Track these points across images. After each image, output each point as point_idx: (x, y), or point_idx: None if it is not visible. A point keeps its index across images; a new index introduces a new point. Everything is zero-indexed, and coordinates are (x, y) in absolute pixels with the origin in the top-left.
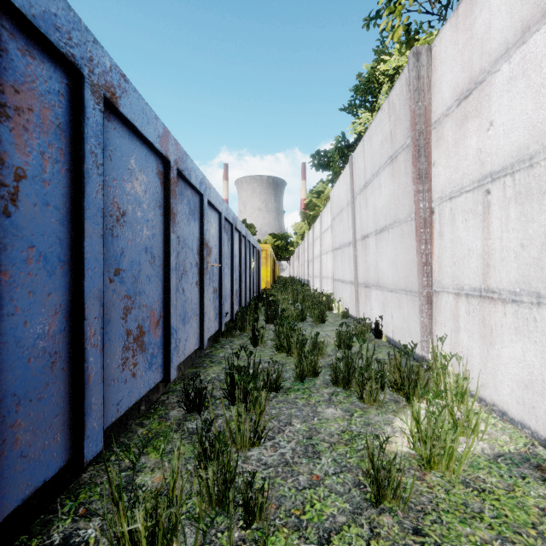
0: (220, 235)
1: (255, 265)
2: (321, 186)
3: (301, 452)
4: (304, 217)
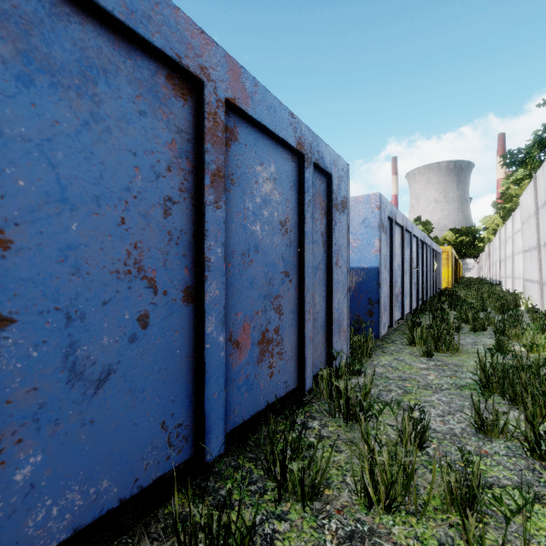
0: (417, 250)
1: (436, 267)
2: (521, 173)
3: (469, 344)
4: (498, 208)
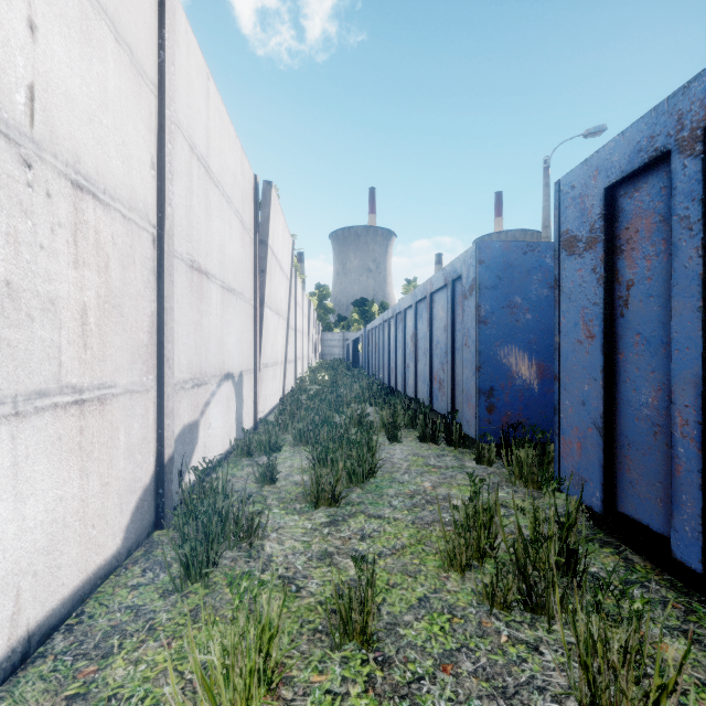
0: None
1: None
2: None
3: None
4: None
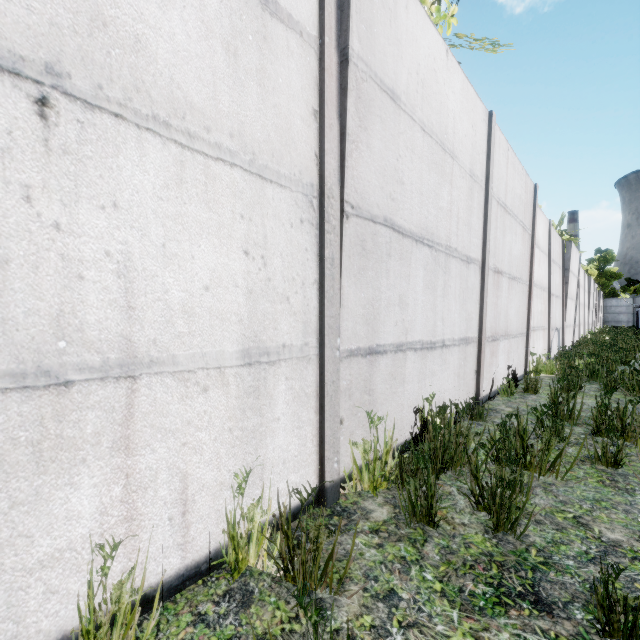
0: None
1: None
2: None
3: None
4: None
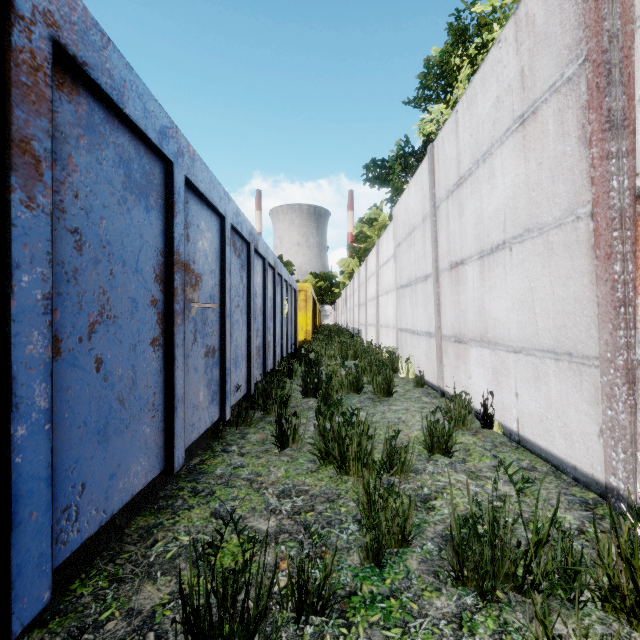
0: (222, 254)
1: (290, 310)
2: (374, 212)
3: None
4: (353, 251)
